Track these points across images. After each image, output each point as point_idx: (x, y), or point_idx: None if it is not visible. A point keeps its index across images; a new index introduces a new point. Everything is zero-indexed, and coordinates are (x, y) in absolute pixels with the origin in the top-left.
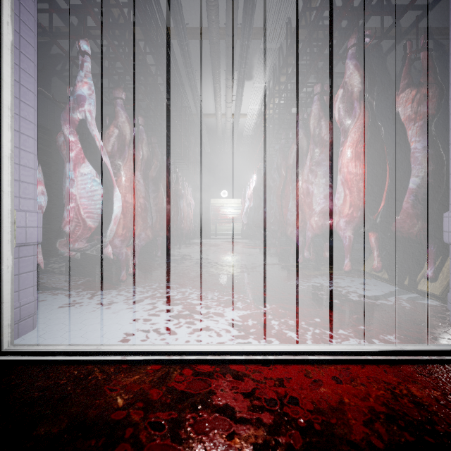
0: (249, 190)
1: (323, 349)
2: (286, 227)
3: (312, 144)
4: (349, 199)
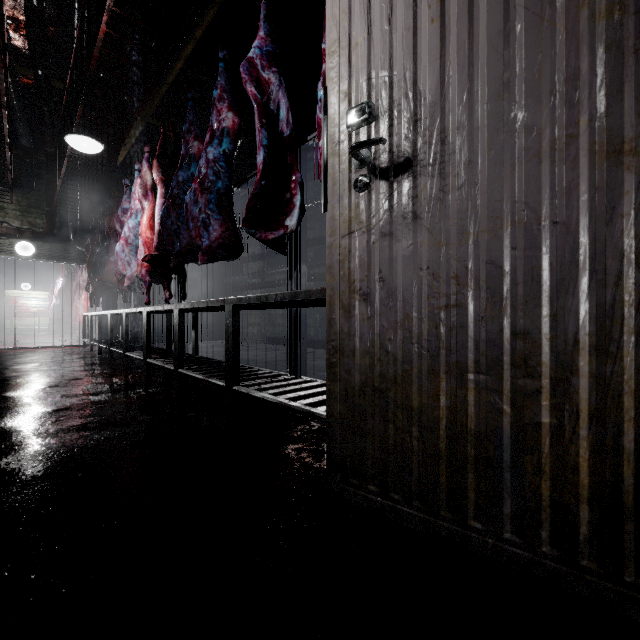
0: (57, 289)
1: (60, 345)
2: (71, 321)
3: (79, 287)
4: (84, 312)
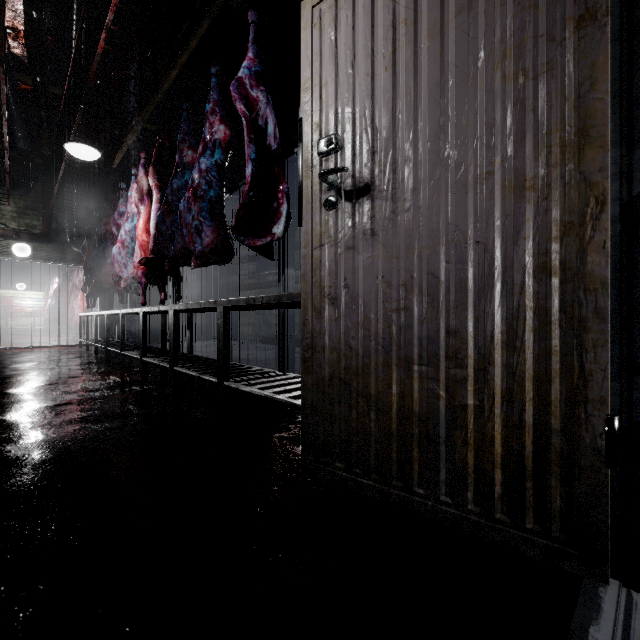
0: (52, 290)
1: (56, 345)
2: (67, 321)
3: (75, 287)
4: (80, 312)
